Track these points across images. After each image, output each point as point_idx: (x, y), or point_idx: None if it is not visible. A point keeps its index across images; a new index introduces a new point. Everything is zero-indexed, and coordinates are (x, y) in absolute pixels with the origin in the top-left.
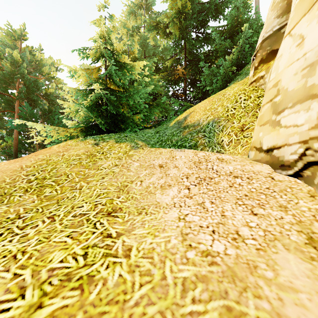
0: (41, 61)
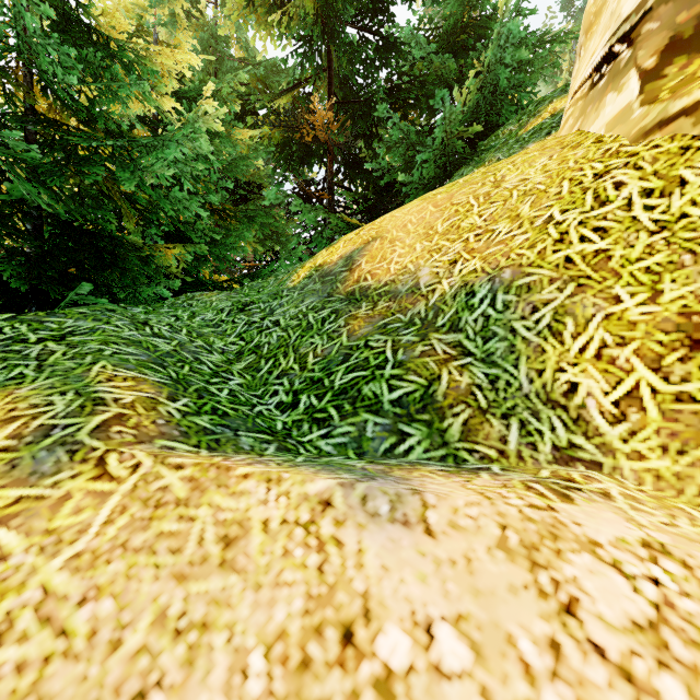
0: None
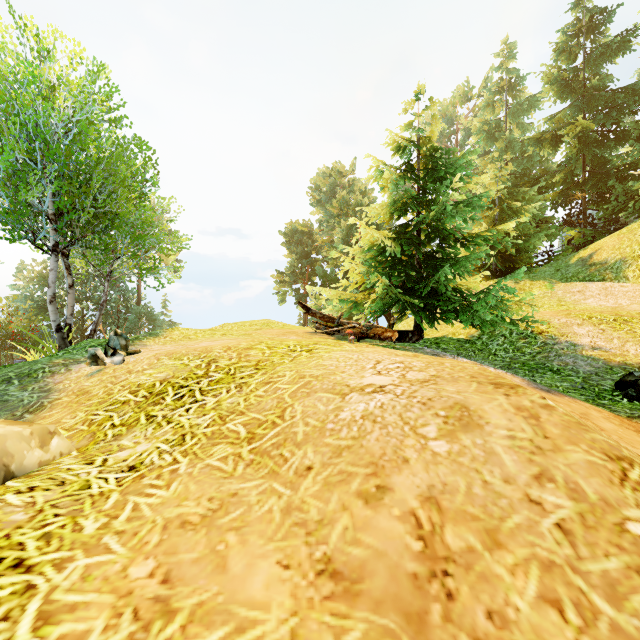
0: (365, 193)
